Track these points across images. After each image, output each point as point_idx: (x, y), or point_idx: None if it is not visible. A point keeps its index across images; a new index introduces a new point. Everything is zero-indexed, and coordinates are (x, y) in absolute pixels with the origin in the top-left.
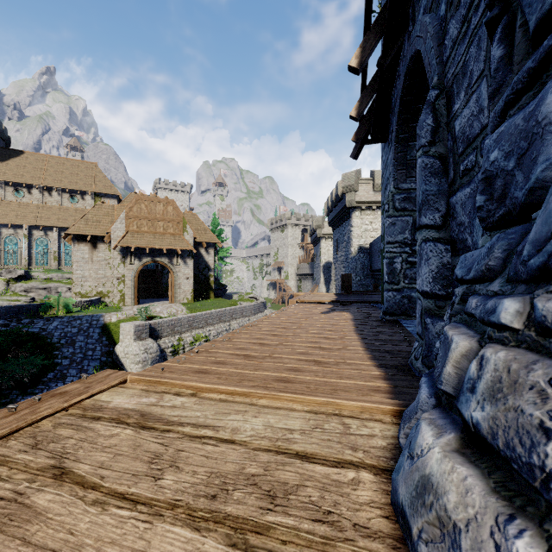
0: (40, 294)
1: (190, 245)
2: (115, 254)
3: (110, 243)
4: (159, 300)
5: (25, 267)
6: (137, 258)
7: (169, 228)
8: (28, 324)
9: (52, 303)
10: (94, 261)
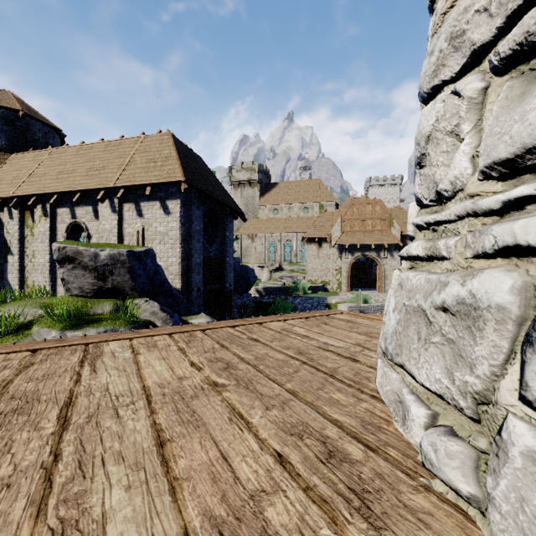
0: (288, 280)
1: (396, 239)
2: (334, 250)
3: (330, 242)
4: (368, 289)
5: (279, 262)
6: (350, 253)
7: (376, 226)
8: (285, 299)
9: (295, 286)
10: (319, 257)
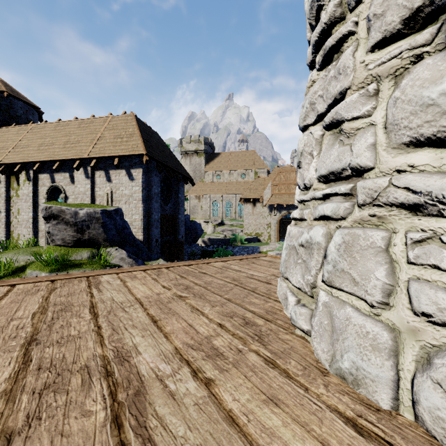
0: (228, 233)
1: None
2: (265, 209)
3: (263, 202)
4: None
5: (221, 218)
6: (278, 211)
7: None
8: (226, 248)
9: (234, 238)
10: (254, 214)
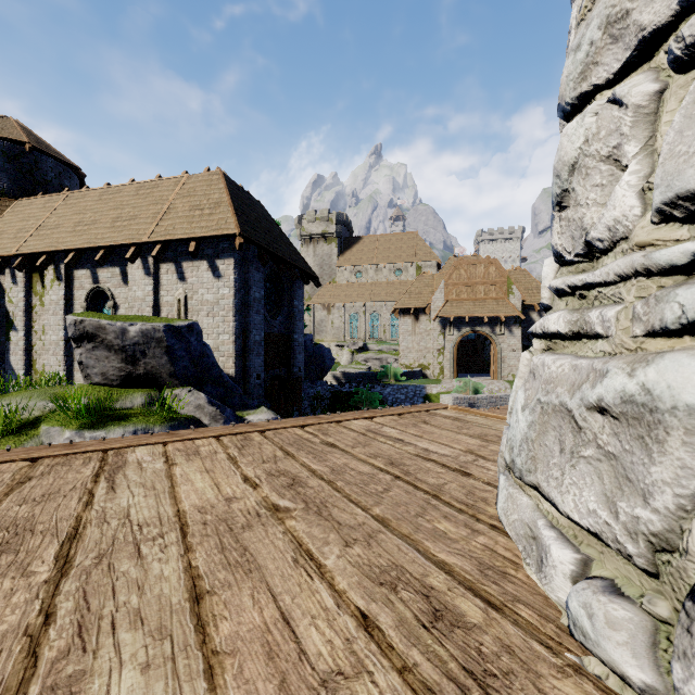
0: (375, 364)
1: (516, 310)
2: (434, 325)
3: (430, 314)
4: (480, 375)
5: (363, 340)
6: (456, 328)
7: (490, 293)
8: (371, 388)
9: (385, 371)
10: (416, 333)
